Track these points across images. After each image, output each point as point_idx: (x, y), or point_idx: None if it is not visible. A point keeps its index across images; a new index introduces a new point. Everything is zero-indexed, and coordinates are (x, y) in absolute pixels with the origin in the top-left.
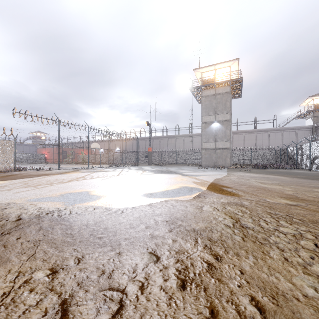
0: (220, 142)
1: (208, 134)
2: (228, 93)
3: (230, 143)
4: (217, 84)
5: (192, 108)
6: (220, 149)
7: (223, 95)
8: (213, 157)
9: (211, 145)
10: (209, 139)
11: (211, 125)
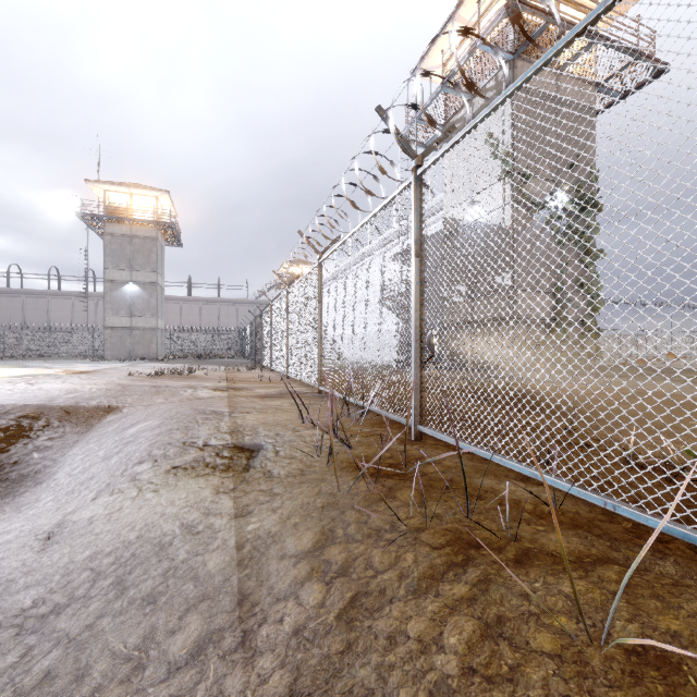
0: (140, 317)
1: (118, 303)
2: (153, 239)
3: (157, 320)
4: (134, 221)
5: (85, 248)
6: (140, 330)
7: (146, 241)
8: (127, 343)
9: (124, 321)
10: (119, 311)
11: (124, 287)
